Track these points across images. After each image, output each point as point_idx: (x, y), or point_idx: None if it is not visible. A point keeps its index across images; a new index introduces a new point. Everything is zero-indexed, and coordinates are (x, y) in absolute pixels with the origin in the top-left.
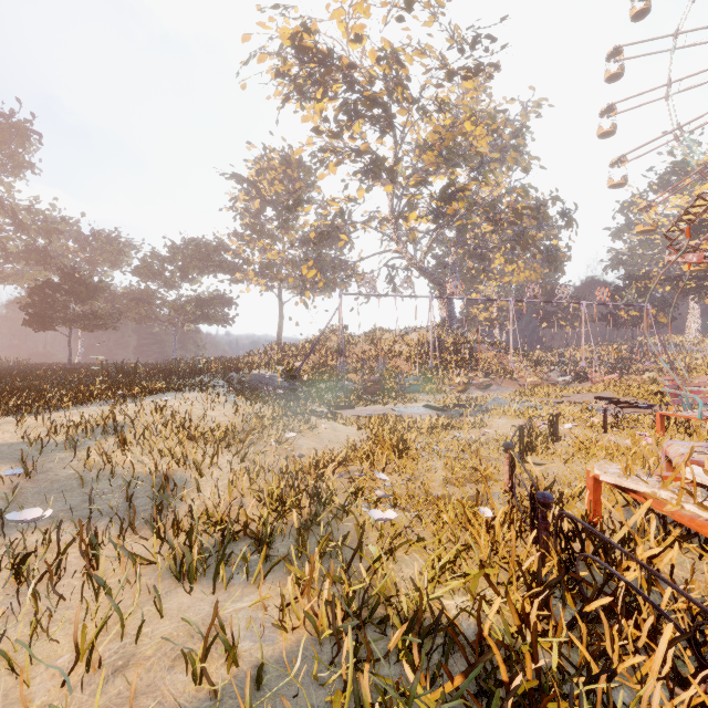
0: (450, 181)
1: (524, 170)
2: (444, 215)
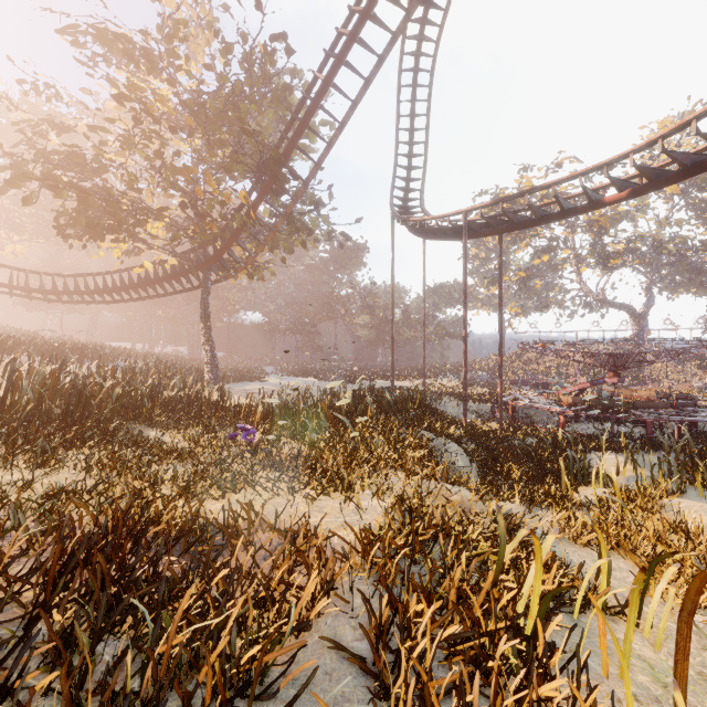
0: (603, 250)
1: (679, 226)
2: (629, 252)
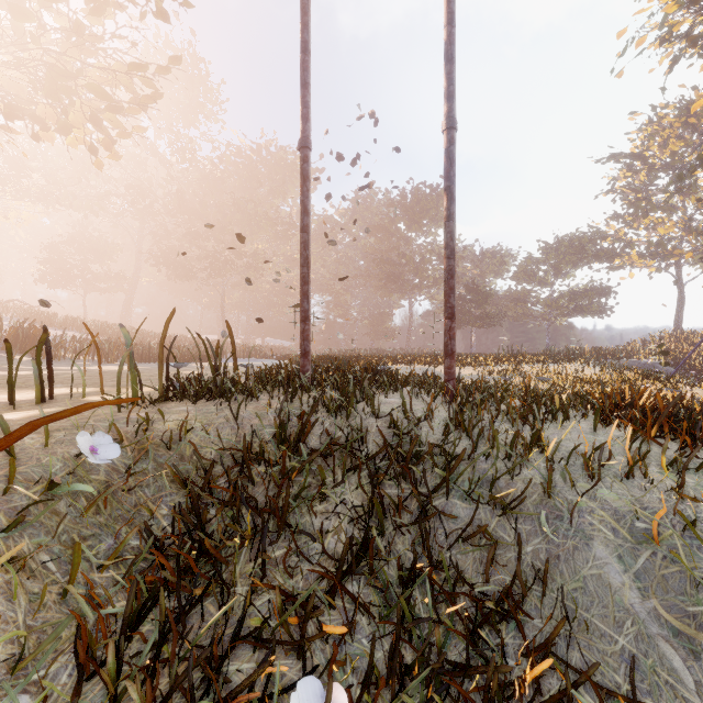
0: None
1: None
2: None
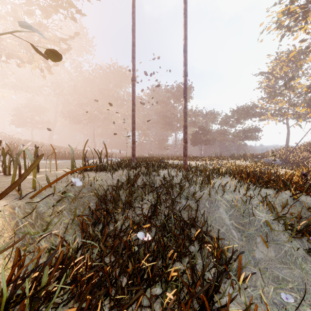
0: None
1: None
2: None
